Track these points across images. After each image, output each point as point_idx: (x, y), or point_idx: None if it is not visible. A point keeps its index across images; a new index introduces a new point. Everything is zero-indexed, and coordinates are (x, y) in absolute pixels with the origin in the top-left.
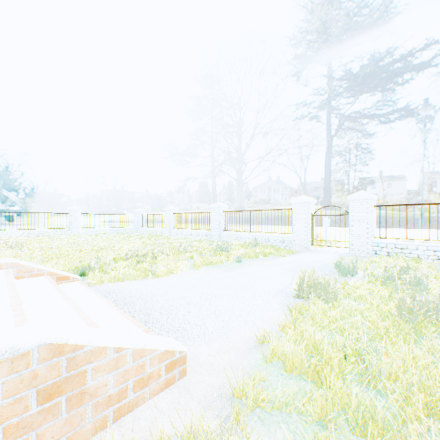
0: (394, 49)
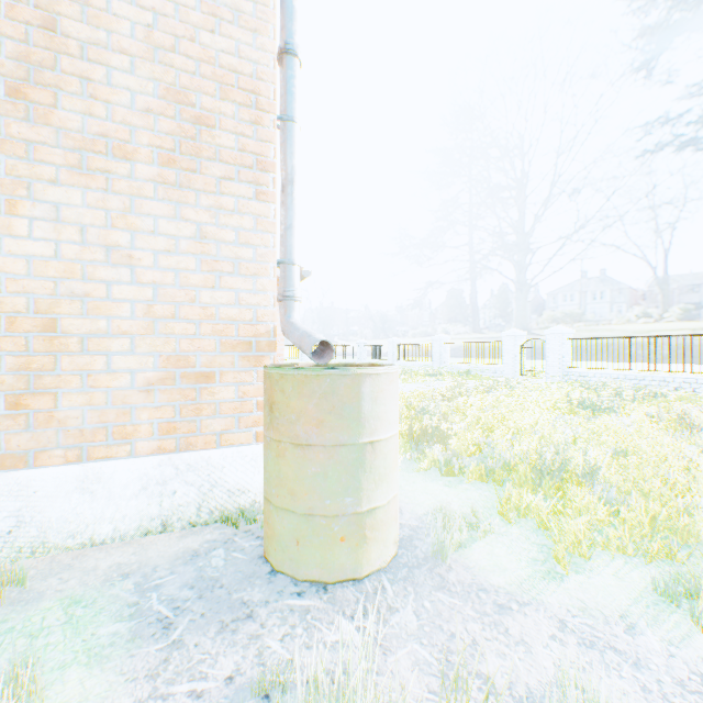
0: None
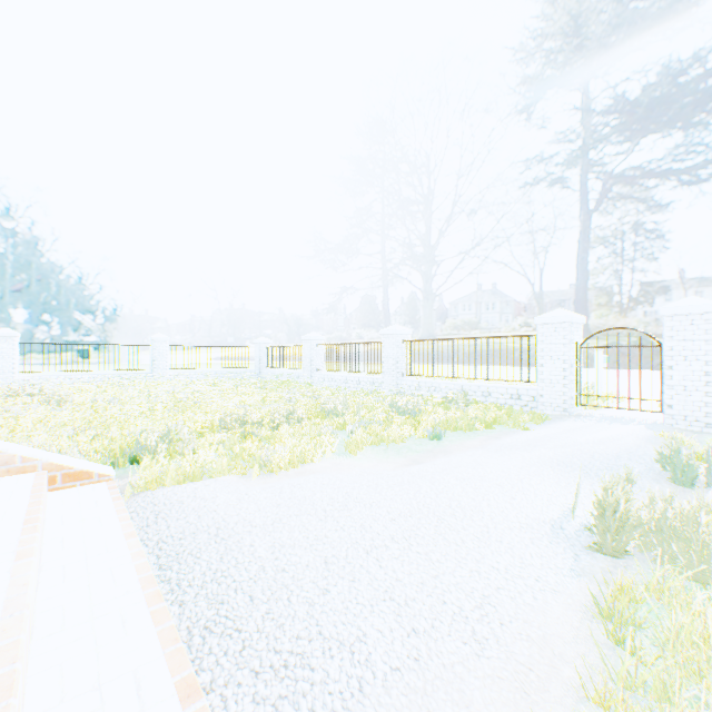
0: None
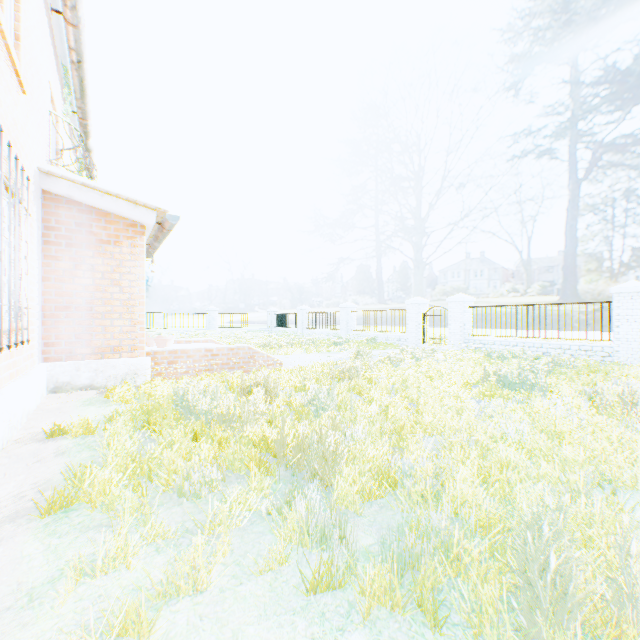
0: (639, 61)
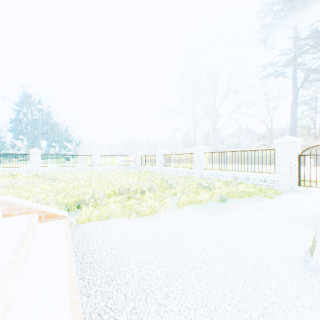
0: None
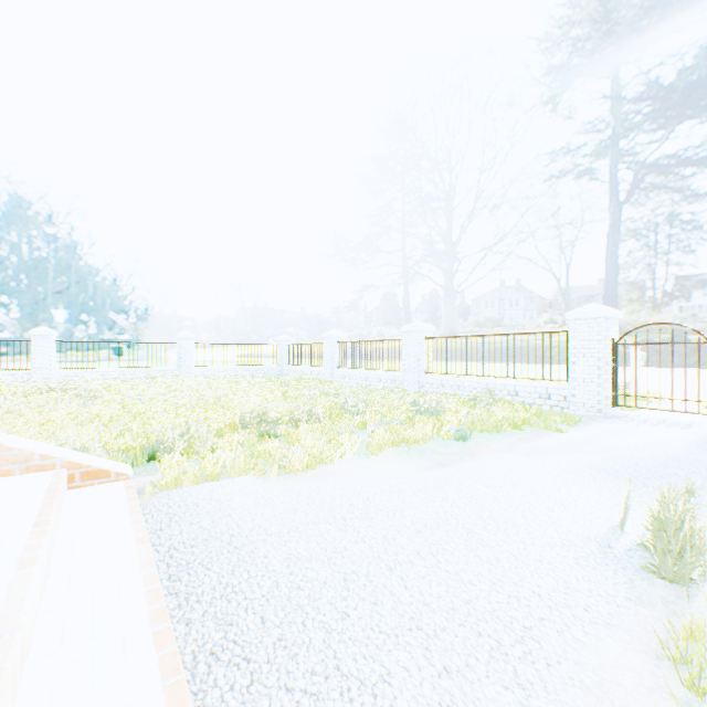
0: None
